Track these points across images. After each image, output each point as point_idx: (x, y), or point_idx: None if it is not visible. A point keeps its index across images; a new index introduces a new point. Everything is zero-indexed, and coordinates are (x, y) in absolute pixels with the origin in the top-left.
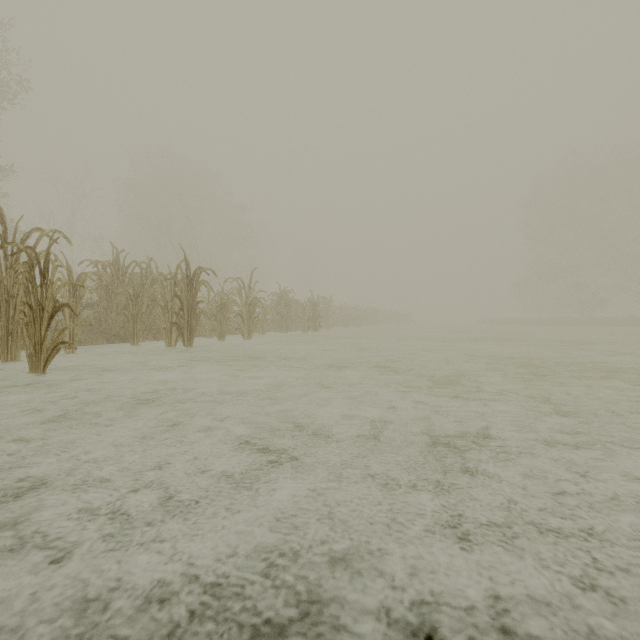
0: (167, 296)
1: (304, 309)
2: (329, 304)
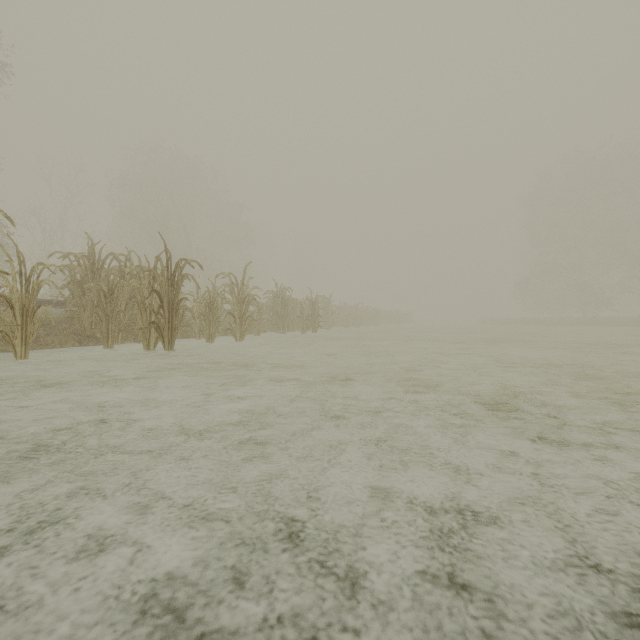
0: (144, 292)
1: (302, 308)
2: (329, 303)
